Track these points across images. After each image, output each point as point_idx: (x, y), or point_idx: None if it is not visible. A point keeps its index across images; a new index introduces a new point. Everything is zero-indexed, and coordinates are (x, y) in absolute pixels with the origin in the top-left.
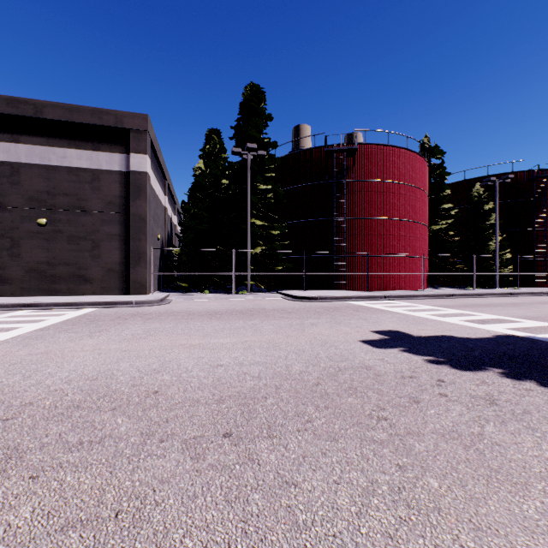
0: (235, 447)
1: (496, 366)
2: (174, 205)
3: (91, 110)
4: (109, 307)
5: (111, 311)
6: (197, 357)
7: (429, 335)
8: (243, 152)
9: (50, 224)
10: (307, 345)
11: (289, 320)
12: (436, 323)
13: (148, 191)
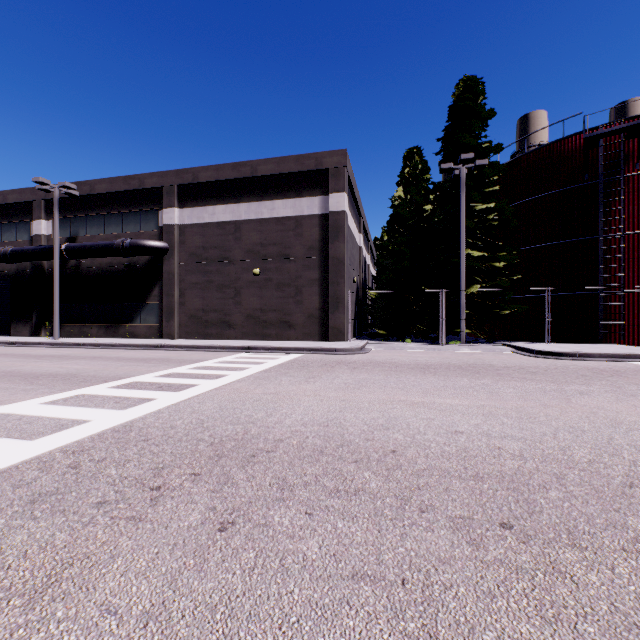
0: (525, 546)
1: None
2: (367, 244)
3: (294, 158)
4: (312, 354)
5: (316, 357)
6: (425, 418)
7: None
8: (455, 167)
9: (262, 274)
10: (585, 422)
11: (538, 383)
12: None
13: (346, 231)
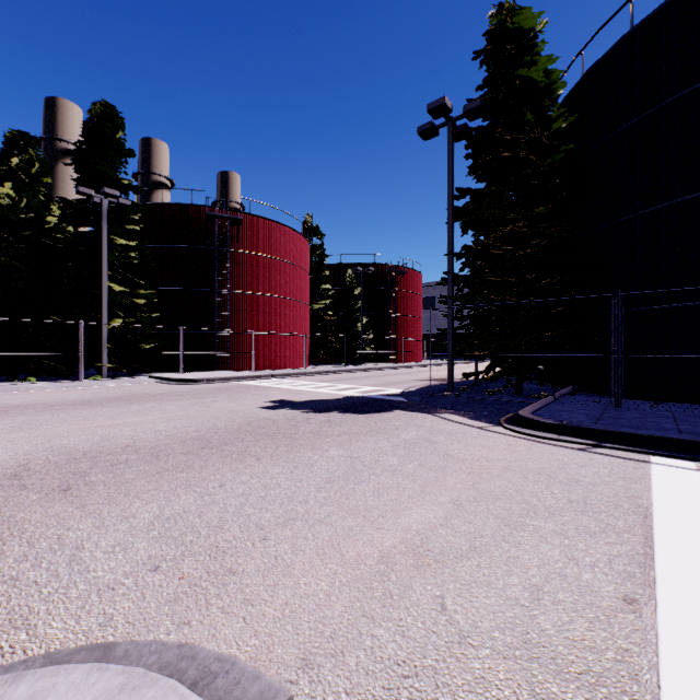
0: (212, 450)
1: (337, 410)
2: None
3: None
4: None
5: None
6: (130, 430)
7: (306, 400)
8: (96, 195)
9: None
10: (220, 414)
11: (188, 401)
12: (311, 393)
13: None
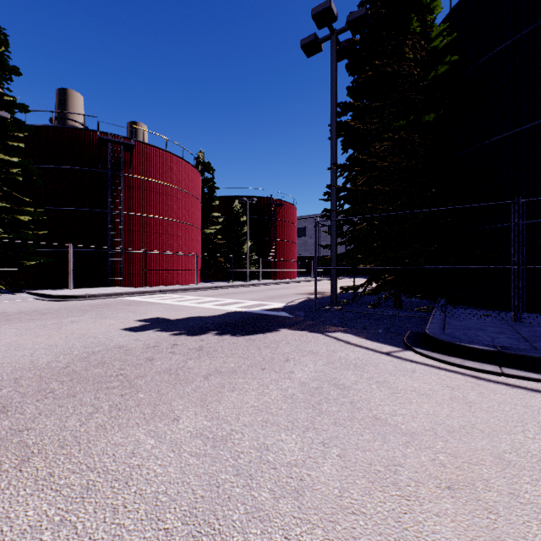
0: None
1: (215, 330)
2: None
3: None
4: None
5: None
6: None
7: (183, 317)
8: None
9: None
10: (62, 340)
11: (43, 321)
12: (193, 308)
13: None
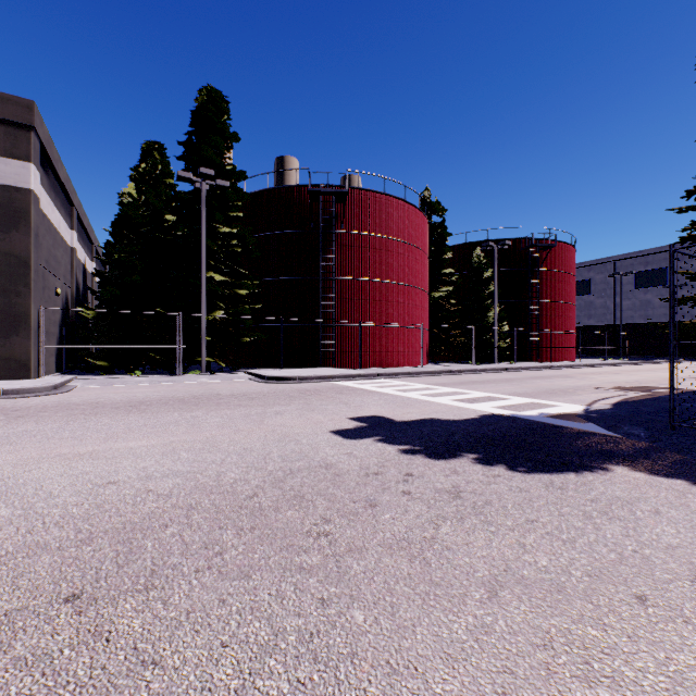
0: (78, 617)
1: (472, 451)
2: (90, 246)
3: None
4: None
5: None
6: (78, 473)
7: (413, 419)
8: (195, 179)
9: None
10: (260, 442)
11: (248, 409)
12: (425, 404)
13: (34, 219)
